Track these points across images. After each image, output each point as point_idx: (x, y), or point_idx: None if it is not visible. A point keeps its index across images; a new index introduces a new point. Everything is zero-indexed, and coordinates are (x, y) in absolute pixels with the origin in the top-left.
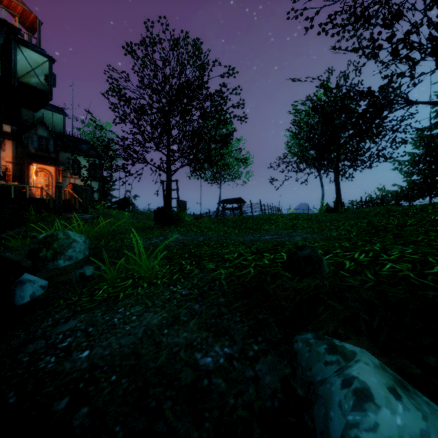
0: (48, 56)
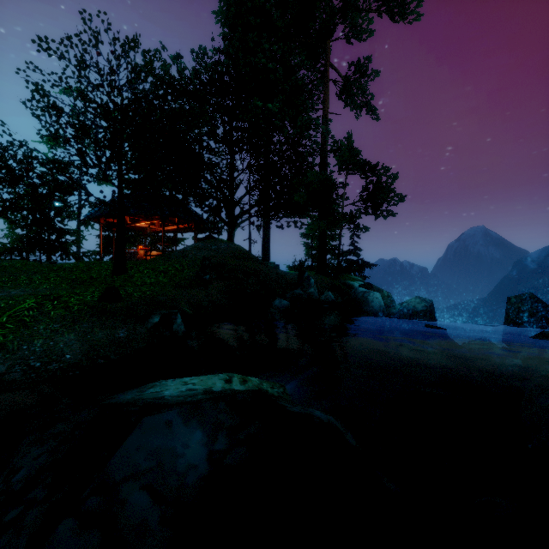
0: None
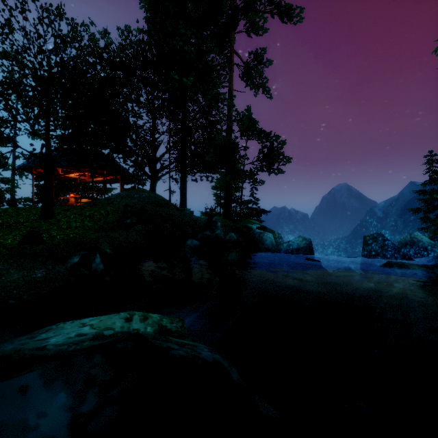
0: None
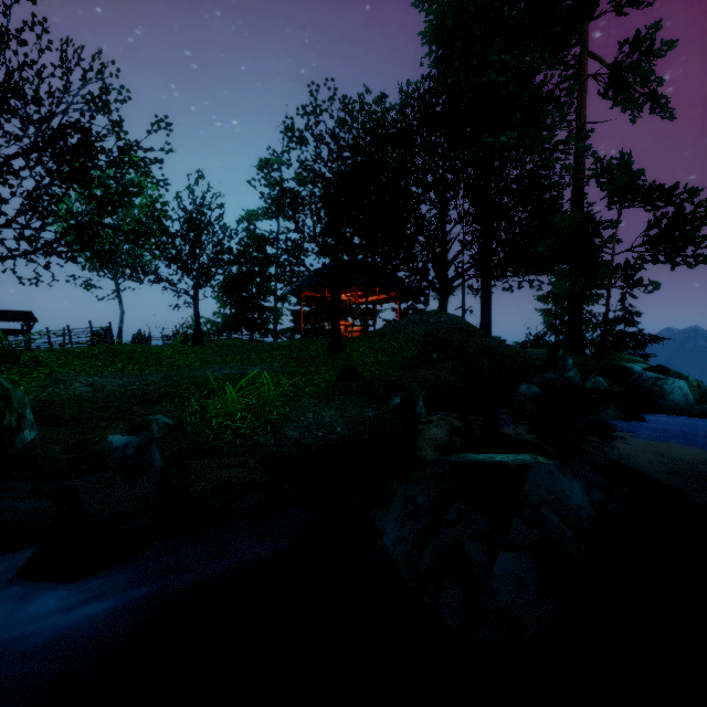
0: None
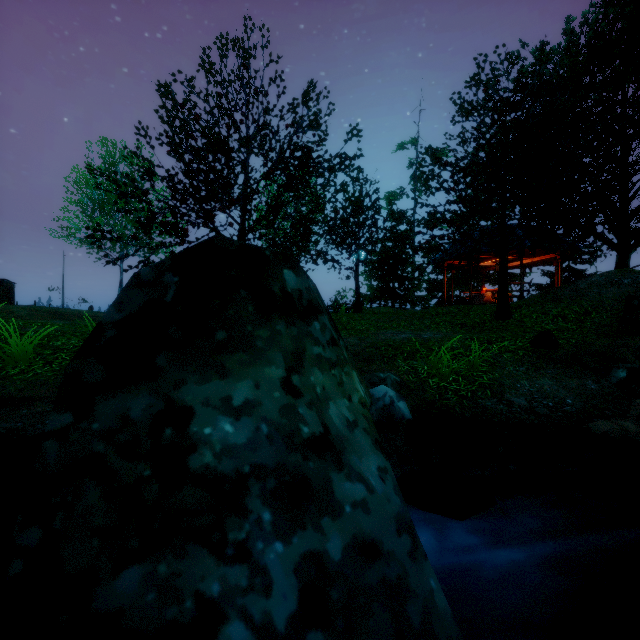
0: None
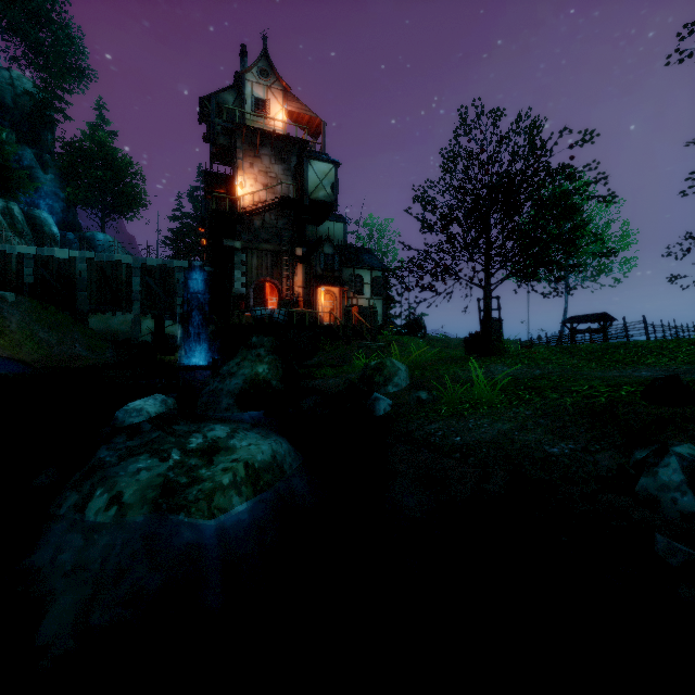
0: (334, 162)
